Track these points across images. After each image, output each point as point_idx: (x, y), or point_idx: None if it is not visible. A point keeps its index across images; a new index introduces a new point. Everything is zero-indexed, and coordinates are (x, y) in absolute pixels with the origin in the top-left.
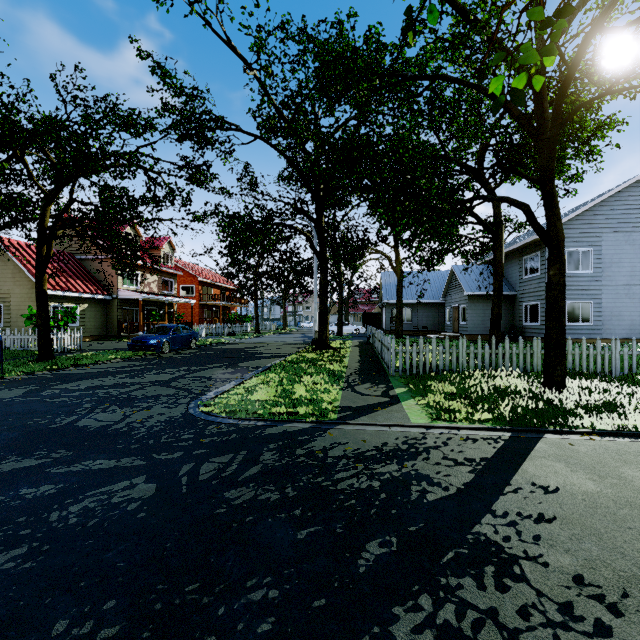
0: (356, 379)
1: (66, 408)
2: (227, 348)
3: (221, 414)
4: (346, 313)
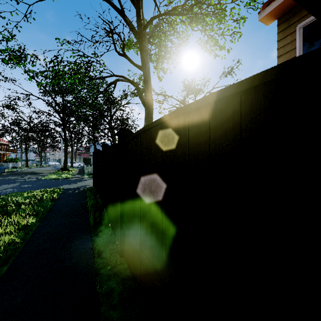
0: (76, 174)
1: (5, 180)
2: (22, 172)
3: (47, 178)
4: (75, 158)
